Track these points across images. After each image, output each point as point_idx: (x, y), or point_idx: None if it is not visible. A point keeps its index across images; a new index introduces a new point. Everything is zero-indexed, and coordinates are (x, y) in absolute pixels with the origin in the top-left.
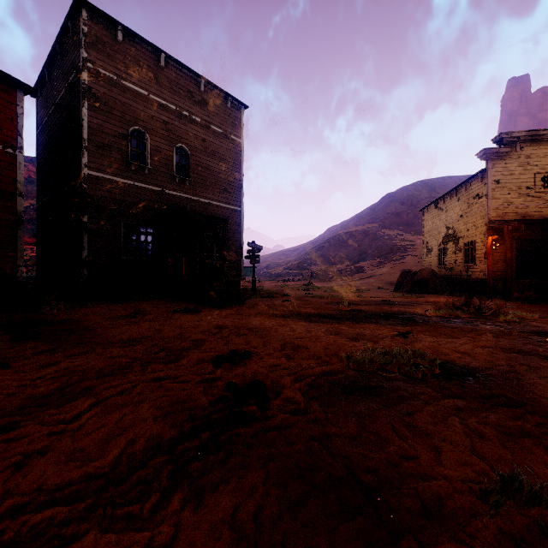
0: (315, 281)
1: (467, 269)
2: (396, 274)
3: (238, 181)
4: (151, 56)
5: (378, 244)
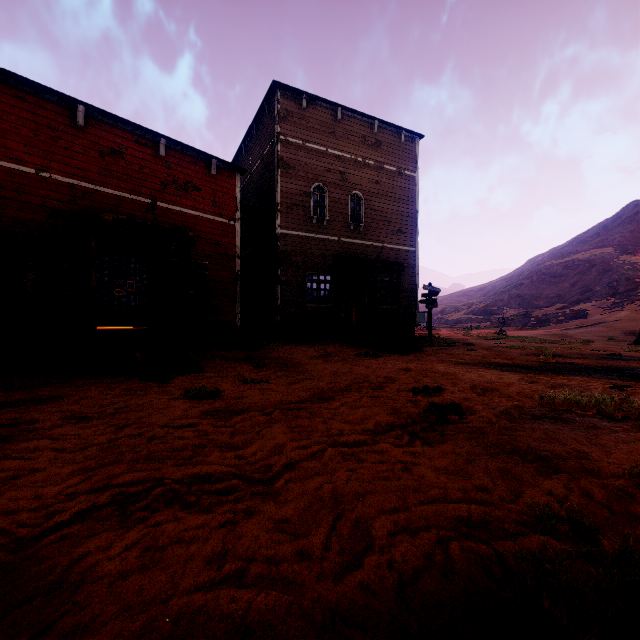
0: (509, 329)
1: None
2: None
3: (412, 220)
4: (329, 113)
5: (613, 277)
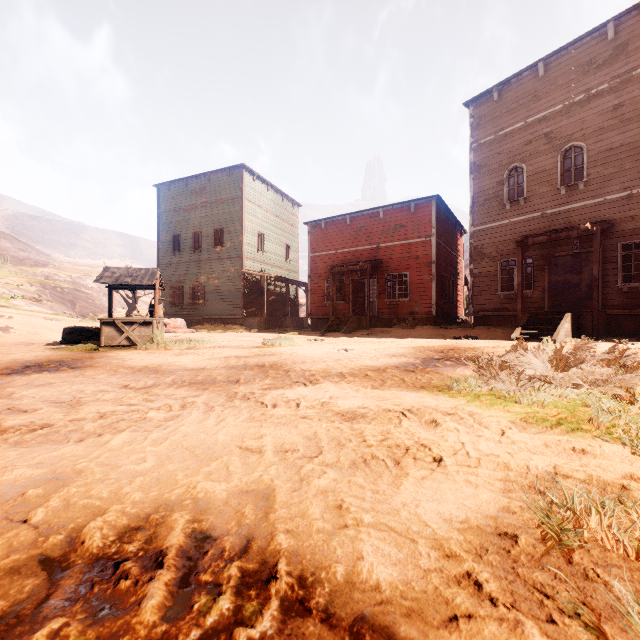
0: None
1: None
2: None
3: None
4: (529, 79)
5: None
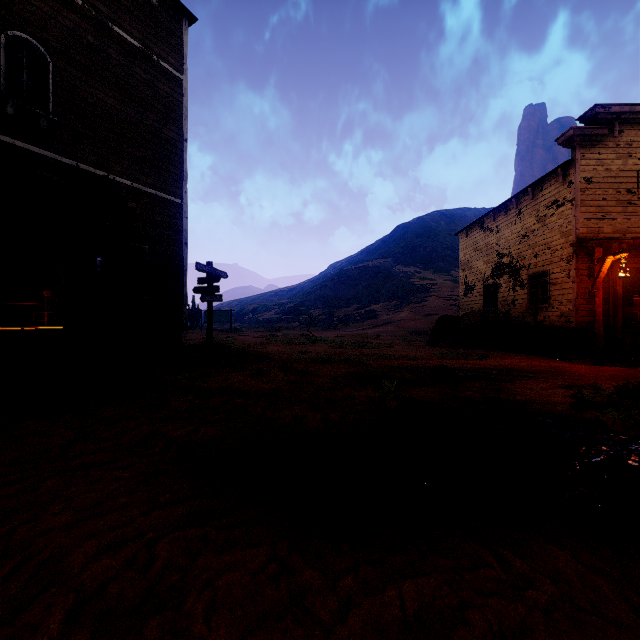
0: (316, 329)
1: (536, 312)
2: (420, 320)
3: (176, 150)
4: None
5: (393, 283)
